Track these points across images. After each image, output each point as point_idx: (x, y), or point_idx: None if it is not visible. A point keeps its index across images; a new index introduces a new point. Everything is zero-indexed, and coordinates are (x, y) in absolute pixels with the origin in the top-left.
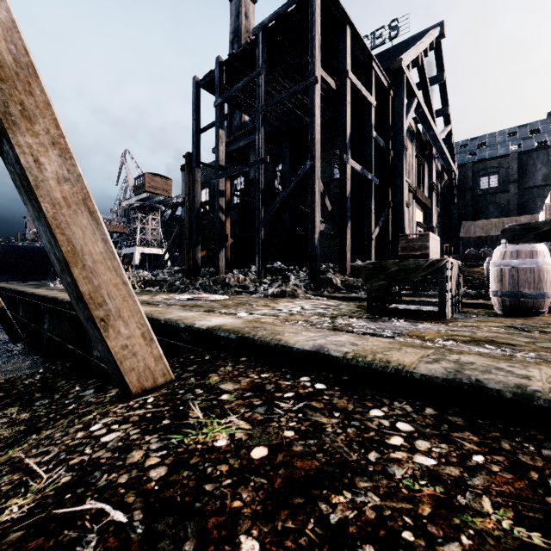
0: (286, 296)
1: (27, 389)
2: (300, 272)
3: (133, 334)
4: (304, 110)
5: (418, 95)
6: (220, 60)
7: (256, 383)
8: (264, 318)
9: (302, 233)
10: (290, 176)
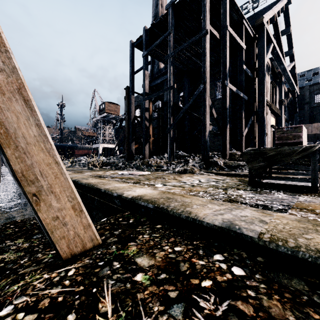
0: (187, 172)
1: (31, 227)
2: (195, 157)
3: (64, 206)
4: (197, 57)
5: (274, 41)
6: (146, 28)
7: (170, 259)
8: (174, 188)
9: (196, 133)
10: (188, 98)
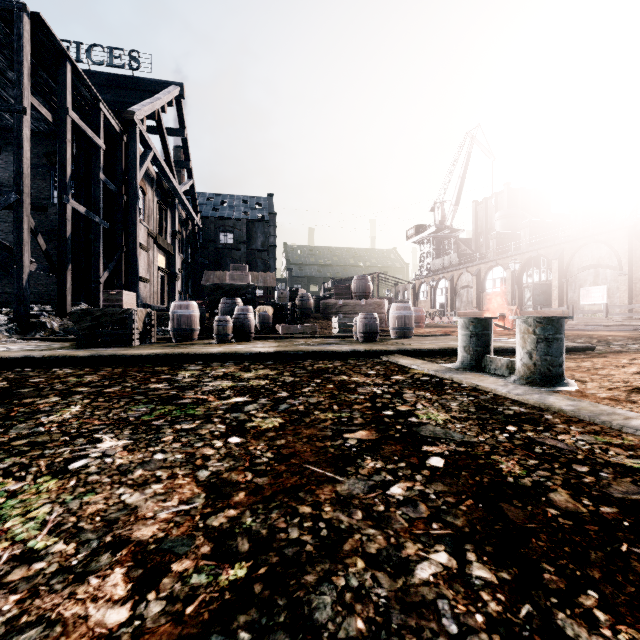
0: None
1: None
2: None
3: None
4: None
5: (155, 149)
6: None
7: None
8: None
9: None
10: None
